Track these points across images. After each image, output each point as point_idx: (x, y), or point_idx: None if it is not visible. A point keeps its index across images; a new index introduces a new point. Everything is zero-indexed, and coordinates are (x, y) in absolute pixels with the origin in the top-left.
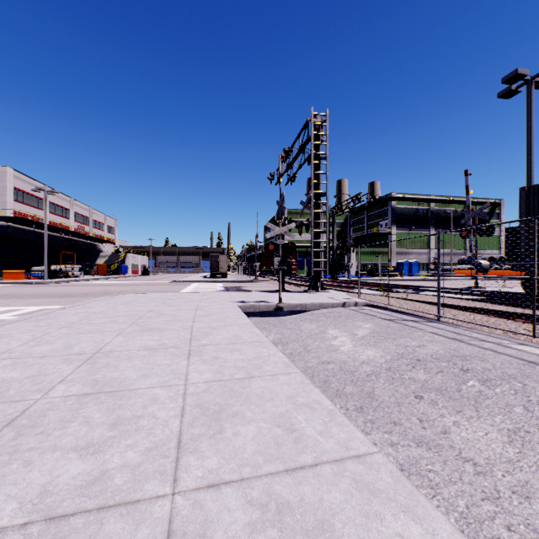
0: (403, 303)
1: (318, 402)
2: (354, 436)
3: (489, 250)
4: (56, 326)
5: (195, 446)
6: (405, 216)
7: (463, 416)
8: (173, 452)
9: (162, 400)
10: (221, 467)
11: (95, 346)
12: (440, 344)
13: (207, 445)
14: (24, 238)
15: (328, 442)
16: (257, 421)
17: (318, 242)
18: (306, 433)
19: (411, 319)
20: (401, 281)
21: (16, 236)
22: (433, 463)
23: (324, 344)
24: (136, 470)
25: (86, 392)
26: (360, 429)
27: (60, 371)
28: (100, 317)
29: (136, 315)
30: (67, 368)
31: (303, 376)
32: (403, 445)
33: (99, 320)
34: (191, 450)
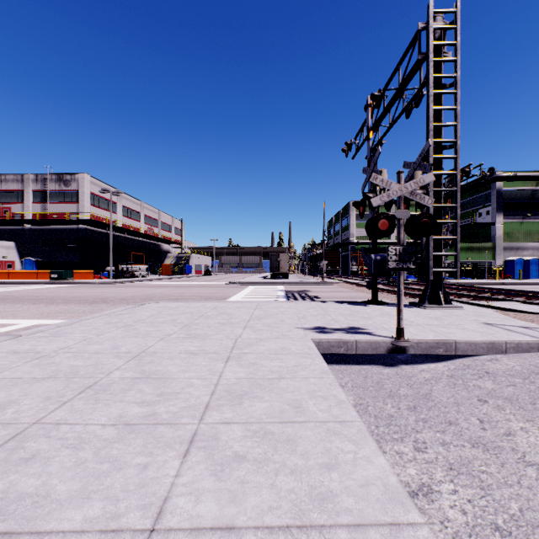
0: None
1: None
2: None
3: None
4: None
5: None
6: (516, 200)
7: None
8: None
9: None
10: None
11: None
12: None
13: None
14: (98, 240)
15: None
16: None
17: (439, 225)
18: None
19: None
20: (525, 286)
21: (92, 238)
22: None
23: None
24: None
25: None
26: None
27: None
28: (5, 382)
29: (88, 374)
30: None
31: None
32: None
33: None
34: None
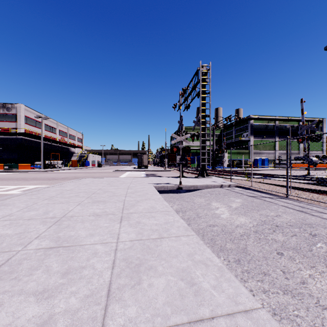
0: (261, 185)
1: (210, 260)
2: (241, 291)
3: (315, 151)
4: (42, 198)
5: (120, 295)
6: (259, 129)
7: (316, 270)
8: (103, 300)
9: (100, 254)
10: (138, 316)
11: (63, 212)
12: (291, 214)
13: (129, 294)
14: (30, 145)
15: (221, 296)
16: (166, 274)
17: (204, 146)
18: (203, 287)
19: (267, 196)
20: (257, 171)
21: (26, 144)
22: (298, 309)
23: (210, 213)
24: (74, 315)
25: (51, 246)
26: (240, 277)
27: (37, 230)
28: (69, 193)
29: (90, 192)
30: (42, 228)
31: (198, 238)
32: (273, 293)
33: (68, 195)
34: (117, 299)
